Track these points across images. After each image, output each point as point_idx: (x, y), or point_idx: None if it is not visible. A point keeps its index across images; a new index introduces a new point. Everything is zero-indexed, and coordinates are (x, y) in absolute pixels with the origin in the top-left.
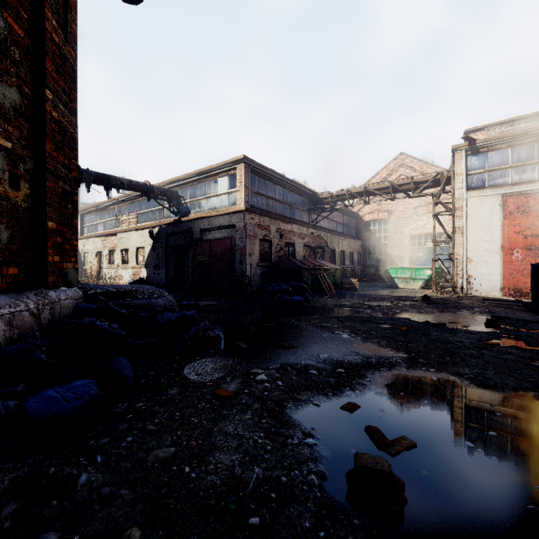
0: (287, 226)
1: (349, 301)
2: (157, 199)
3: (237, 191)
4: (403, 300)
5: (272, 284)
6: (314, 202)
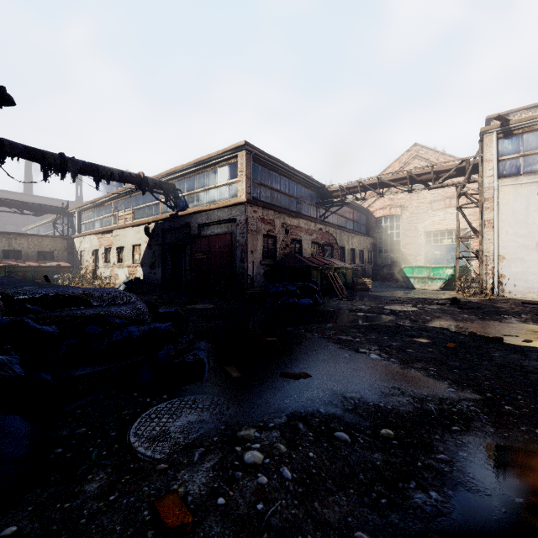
0: (293, 221)
1: (365, 305)
2: (152, 192)
3: (237, 181)
4: (428, 303)
5: (276, 284)
6: (322, 196)
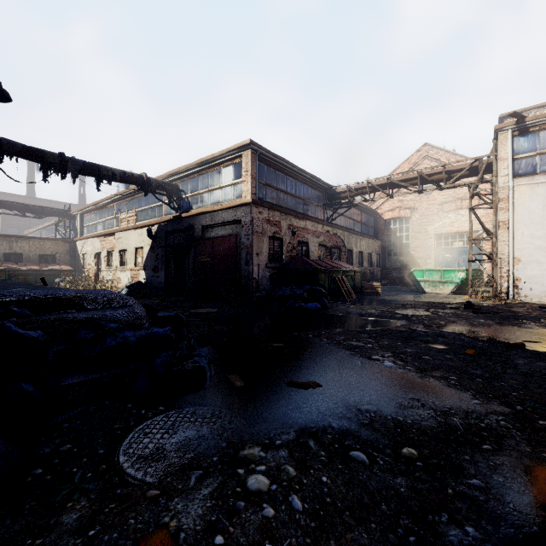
0: (300, 223)
1: (375, 309)
2: (155, 193)
3: (242, 182)
4: (440, 307)
5: (283, 288)
6: (330, 197)
